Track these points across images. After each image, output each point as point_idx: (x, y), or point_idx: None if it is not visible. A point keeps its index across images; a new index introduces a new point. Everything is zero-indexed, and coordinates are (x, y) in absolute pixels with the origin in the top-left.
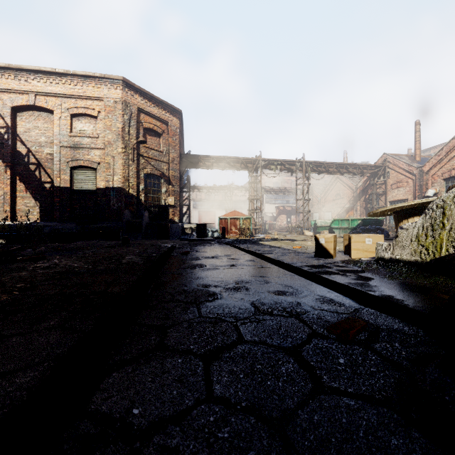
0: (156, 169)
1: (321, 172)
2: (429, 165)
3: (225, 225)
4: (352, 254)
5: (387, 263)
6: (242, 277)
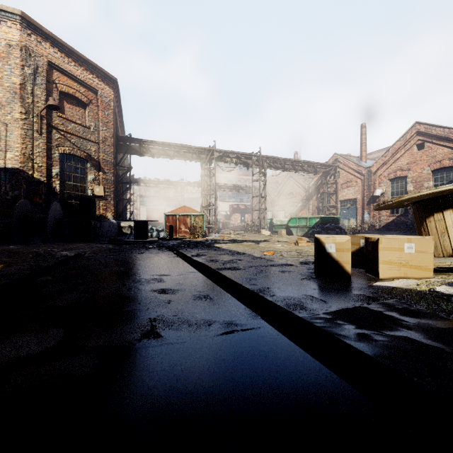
0: (78, 149)
1: (277, 168)
2: (376, 165)
3: (172, 222)
4: (380, 270)
5: None
6: None
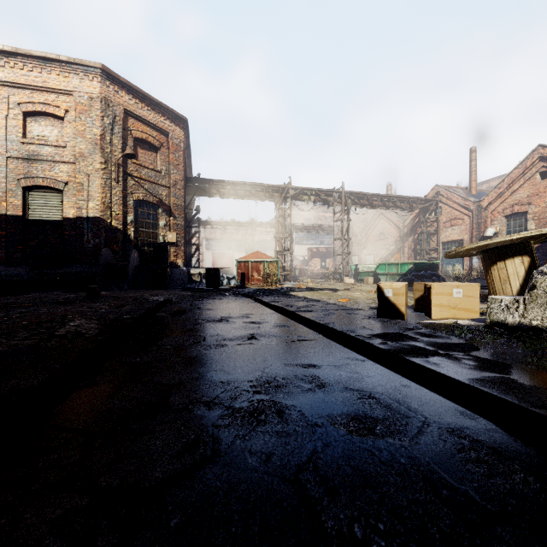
0: (151, 195)
1: (364, 205)
2: (488, 199)
3: (244, 269)
4: (432, 312)
5: (511, 332)
6: (267, 368)
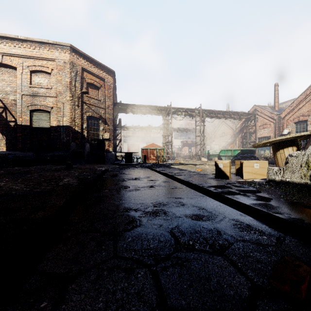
0: (95, 113)
1: (212, 117)
2: (284, 113)
3: (146, 153)
4: (243, 175)
5: (277, 184)
6: (159, 199)
